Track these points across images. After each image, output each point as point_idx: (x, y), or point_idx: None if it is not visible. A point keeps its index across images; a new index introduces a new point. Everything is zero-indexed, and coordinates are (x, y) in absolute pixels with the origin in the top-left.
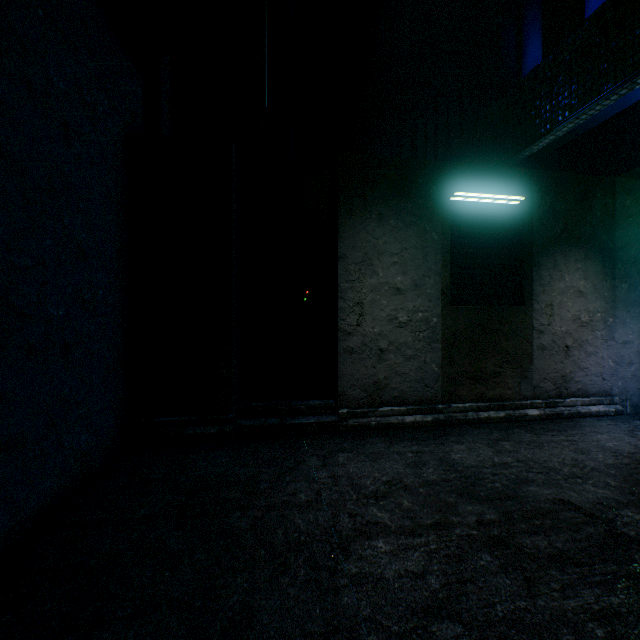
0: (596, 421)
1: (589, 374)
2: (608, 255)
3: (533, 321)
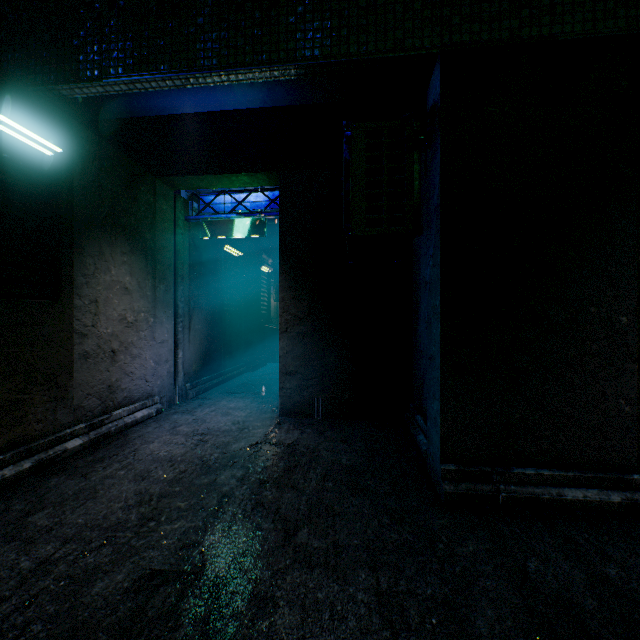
0: (144, 428)
1: (136, 378)
2: (151, 254)
3: (75, 321)
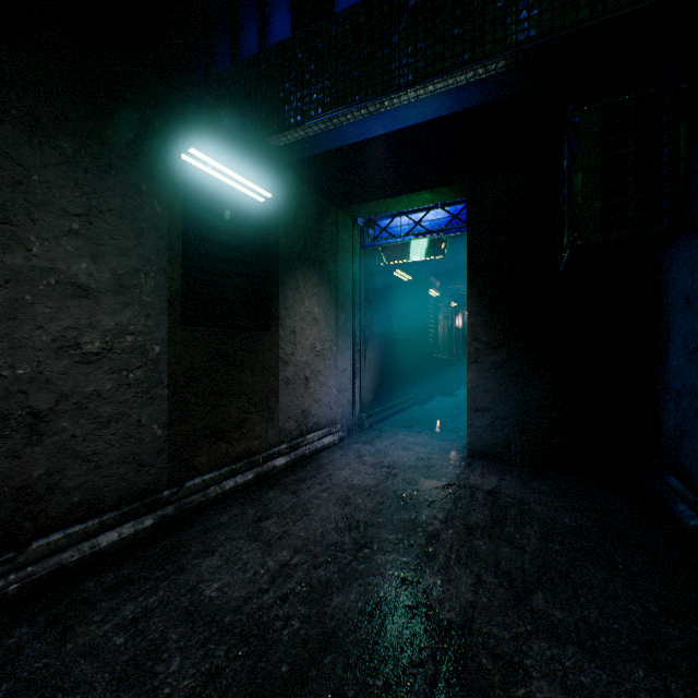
0: (331, 454)
1: (322, 405)
2: (334, 284)
3: (280, 350)
